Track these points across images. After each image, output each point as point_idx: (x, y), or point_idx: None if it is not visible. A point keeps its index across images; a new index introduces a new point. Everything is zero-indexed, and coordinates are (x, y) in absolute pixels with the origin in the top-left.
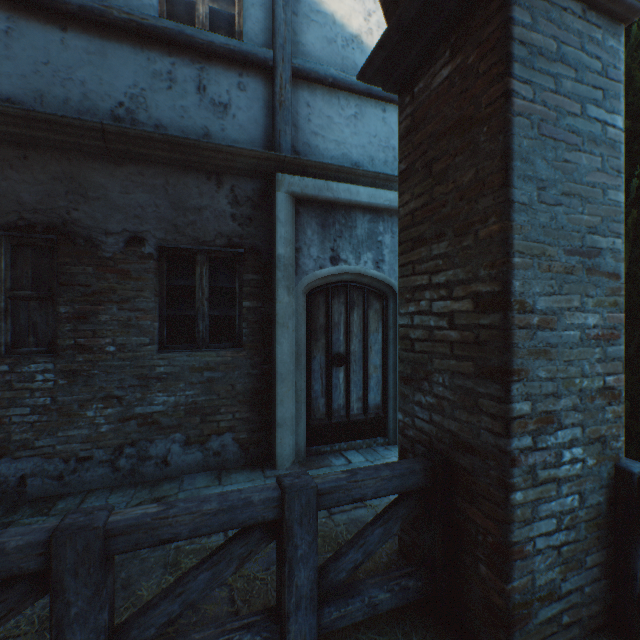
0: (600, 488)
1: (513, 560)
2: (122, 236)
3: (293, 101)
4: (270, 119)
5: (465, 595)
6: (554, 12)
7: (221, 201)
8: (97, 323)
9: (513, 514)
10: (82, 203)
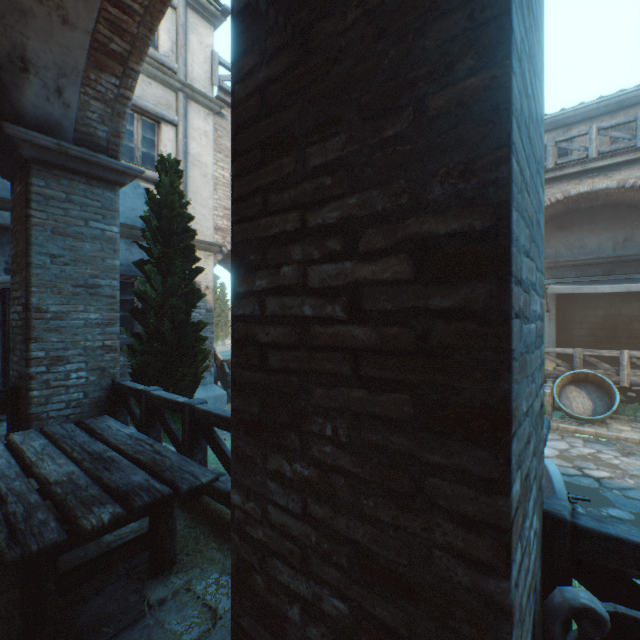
0: (102, 390)
1: (32, 421)
2: None
3: None
4: None
5: None
6: (65, 181)
7: None
8: None
9: (32, 401)
10: None
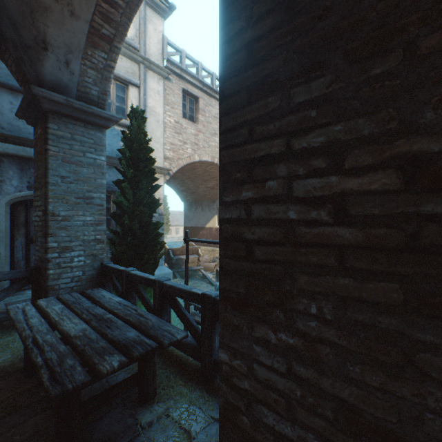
0: (94, 270)
1: (49, 291)
2: None
3: (0, 99)
4: None
5: None
6: (70, 125)
7: None
8: None
9: (49, 277)
10: None
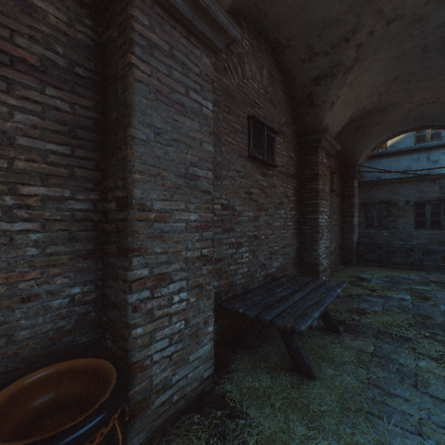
0: None
1: None
2: (403, 201)
3: None
4: None
5: None
6: None
7: (434, 188)
8: (397, 222)
9: None
10: (393, 195)
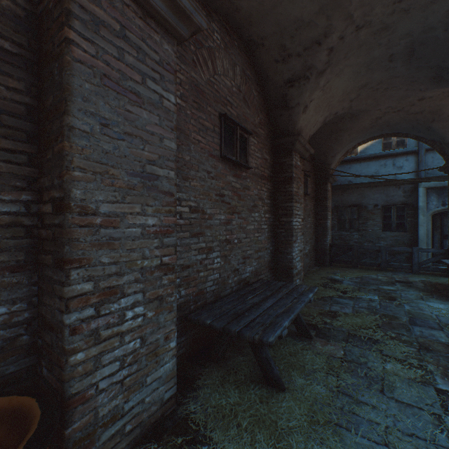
0: None
1: None
2: (372, 205)
3: (425, 158)
4: (416, 166)
5: None
6: None
7: (399, 192)
8: (366, 224)
9: None
10: (363, 199)
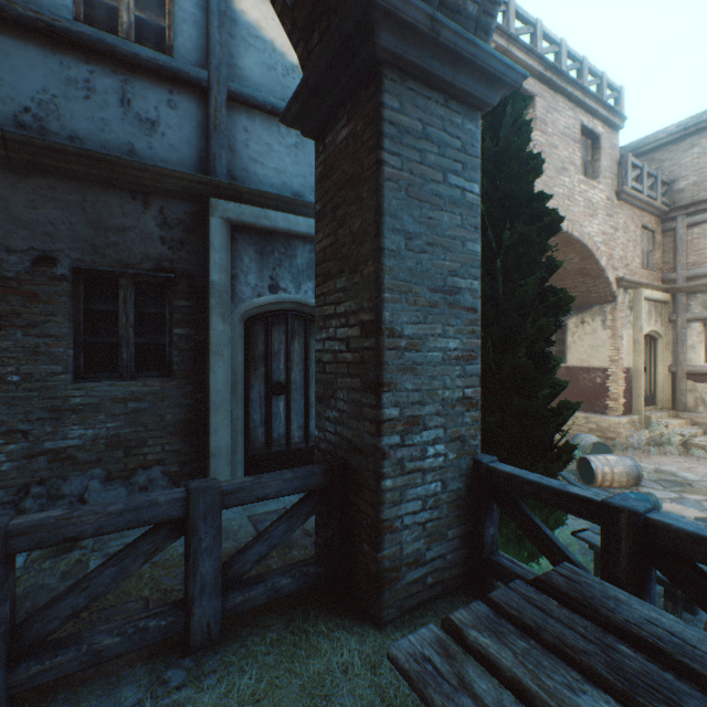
0: (460, 477)
1: (384, 534)
2: (28, 255)
3: (230, 125)
4: (204, 141)
5: (356, 573)
6: (420, 100)
7: (149, 223)
8: None
9: (384, 497)
10: None
